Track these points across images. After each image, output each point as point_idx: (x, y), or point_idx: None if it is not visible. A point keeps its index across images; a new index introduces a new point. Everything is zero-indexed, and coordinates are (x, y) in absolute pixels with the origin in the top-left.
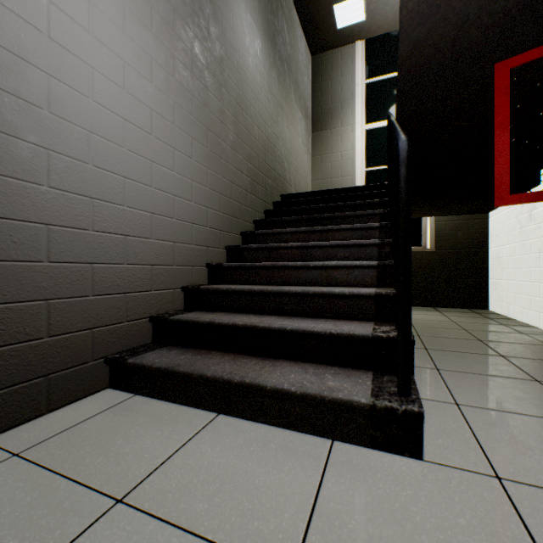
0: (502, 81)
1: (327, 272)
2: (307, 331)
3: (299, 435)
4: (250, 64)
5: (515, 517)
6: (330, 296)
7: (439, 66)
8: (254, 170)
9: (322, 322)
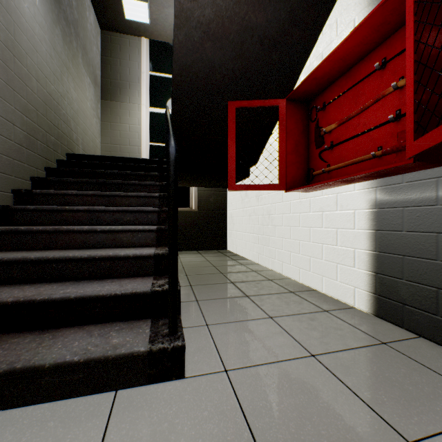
0: (232, 114)
1: (115, 235)
2: (93, 296)
3: (84, 399)
4: (26, 10)
5: (233, 394)
6: (116, 259)
7: (199, 88)
8: (31, 124)
9: (109, 284)
